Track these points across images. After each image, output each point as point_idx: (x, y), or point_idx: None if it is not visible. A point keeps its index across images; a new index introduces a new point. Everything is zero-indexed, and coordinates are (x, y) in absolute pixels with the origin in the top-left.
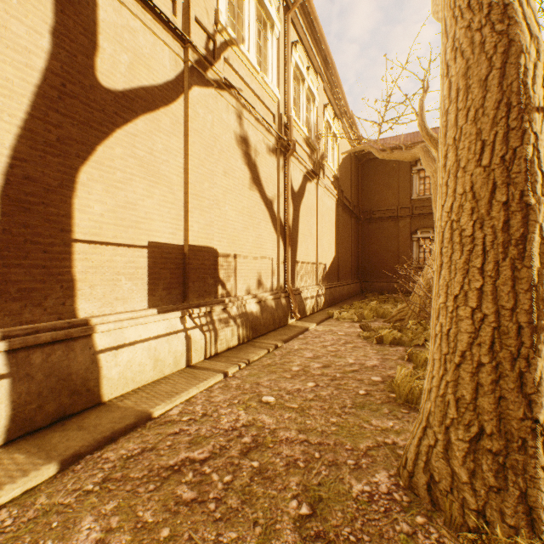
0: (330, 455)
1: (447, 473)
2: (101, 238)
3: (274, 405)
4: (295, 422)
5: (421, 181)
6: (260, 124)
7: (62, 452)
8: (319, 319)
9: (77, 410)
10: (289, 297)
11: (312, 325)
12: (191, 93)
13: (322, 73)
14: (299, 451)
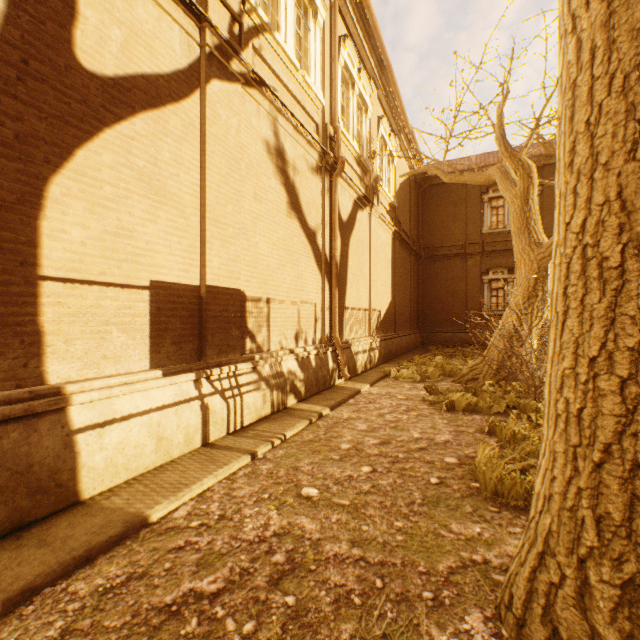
0: (397, 583)
1: (582, 630)
2: (82, 275)
3: (318, 502)
4: (346, 527)
5: (493, 212)
6: (300, 135)
7: (7, 586)
8: (373, 378)
9: (42, 514)
10: (336, 352)
11: (365, 386)
12: (210, 88)
13: (376, 78)
14: (353, 577)
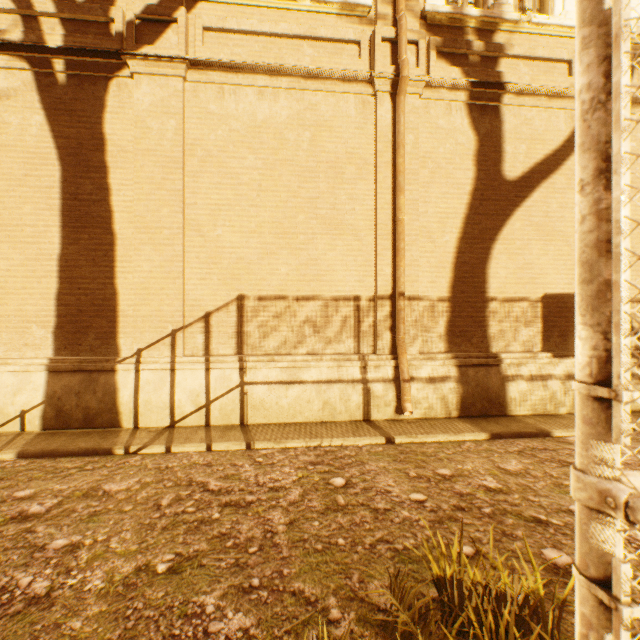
0: None
1: None
2: (504, 295)
3: None
4: None
5: None
6: None
7: (489, 430)
8: None
9: (492, 413)
10: None
11: None
12: None
13: None
14: None
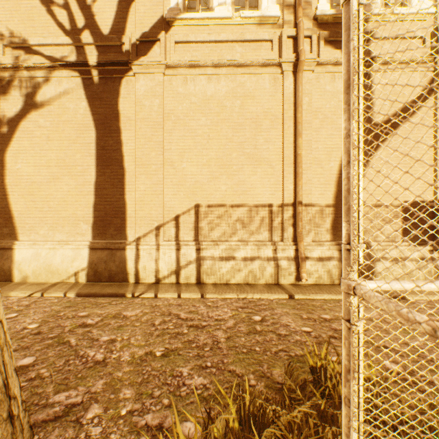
0: None
1: None
2: (374, 202)
3: None
4: None
5: None
6: None
7: None
8: None
9: None
10: None
11: None
12: None
13: None
14: None
